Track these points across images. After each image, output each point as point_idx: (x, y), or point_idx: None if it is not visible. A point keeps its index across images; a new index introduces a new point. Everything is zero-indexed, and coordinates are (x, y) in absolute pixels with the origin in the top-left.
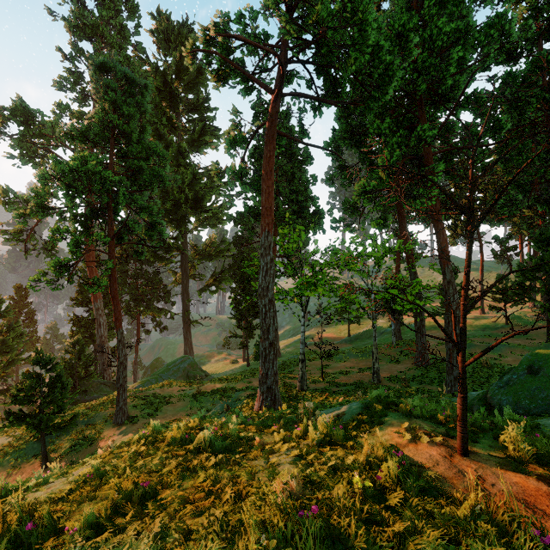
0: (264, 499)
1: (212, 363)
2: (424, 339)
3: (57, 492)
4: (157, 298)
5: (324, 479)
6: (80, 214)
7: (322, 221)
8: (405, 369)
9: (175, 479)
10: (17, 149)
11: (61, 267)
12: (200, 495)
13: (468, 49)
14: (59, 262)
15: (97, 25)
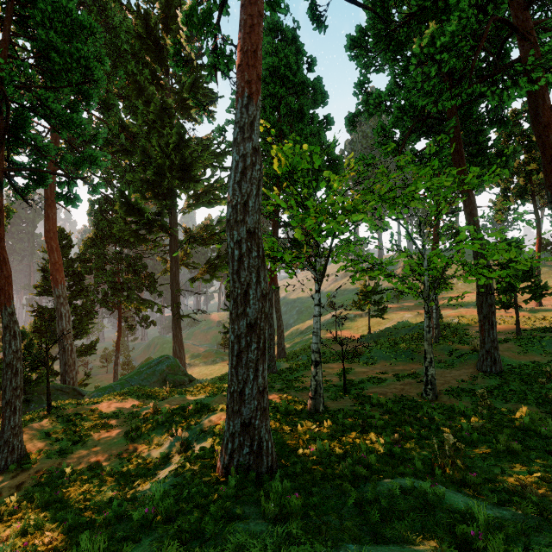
0: None
1: (208, 365)
2: (495, 332)
3: None
4: (140, 287)
5: None
6: None
7: (341, 172)
8: (467, 377)
9: None
10: None
11: None
12: None
13: None
14: None
15: None
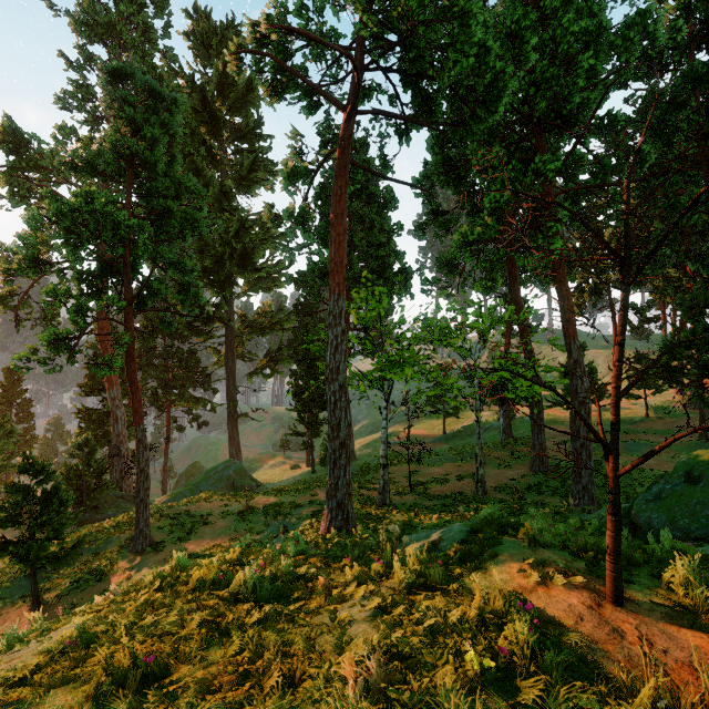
0: (327, 688)
1: (266, 470)
2: (543, 436)
3: (20, 669)
4: (194, 384)
5: (419, 650)
6: (86, 271)
7: (410, 282)
8: (518, 476)
9: (197, 649)
10: (5, 186)
11: (58, 342)
12: (231, 676)
13: (601, 57)
14: (55, 334)
15: (113, 23)
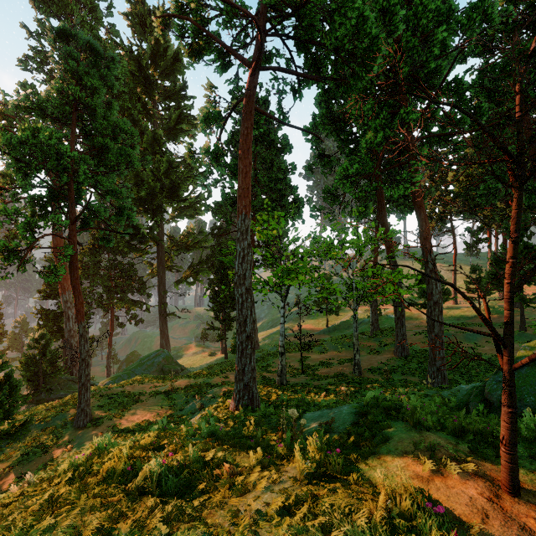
0: None
1: (190, 356)
2: (404, 329)
3: None
4: (132, 290)
5: None
6: (37, 196)
7: (302, 210)
8: (385, 360)
9: None
10: None
11: (9, 253)
12: None
13: (449, 34)
14: (5, 247)
15: (66, 2)
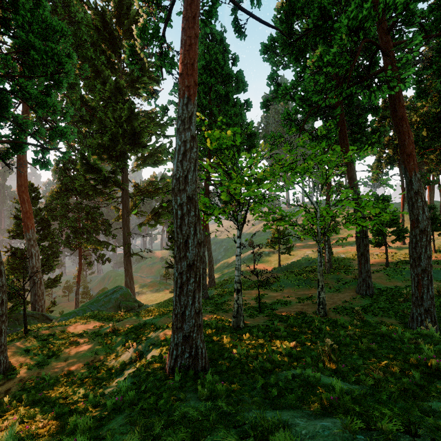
0: None
1: (153, 293)
2: (369, 265)
3: None
4: (97, 231)
5: None
6: None
7: (257, 144)
8: (349, 299)
9: None
10: None
11: None
12: None
13: None
14: None
15: None
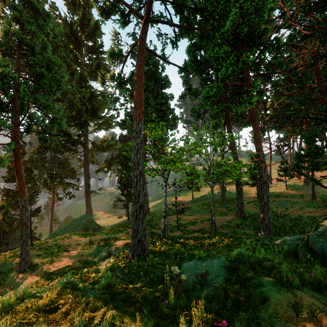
0: None
1: (105, 218)
2: (242, 199)
3: None
4: (66, 176)
5: None
6: None
7: (177, 123)
8: (230, 220)
9: None
10: None
11: None
12: None
13: (272, 9)
14: None
15: None
